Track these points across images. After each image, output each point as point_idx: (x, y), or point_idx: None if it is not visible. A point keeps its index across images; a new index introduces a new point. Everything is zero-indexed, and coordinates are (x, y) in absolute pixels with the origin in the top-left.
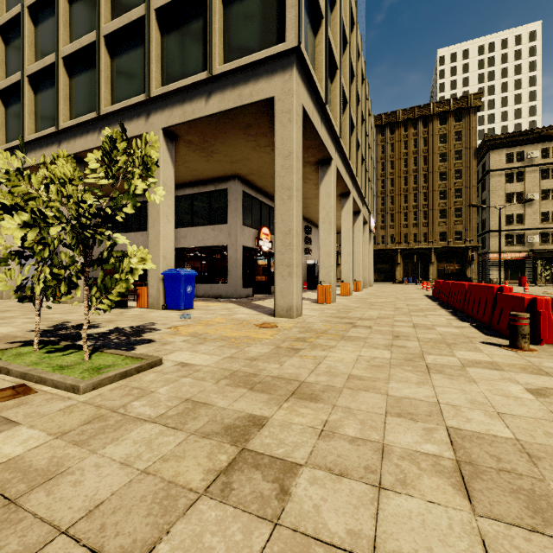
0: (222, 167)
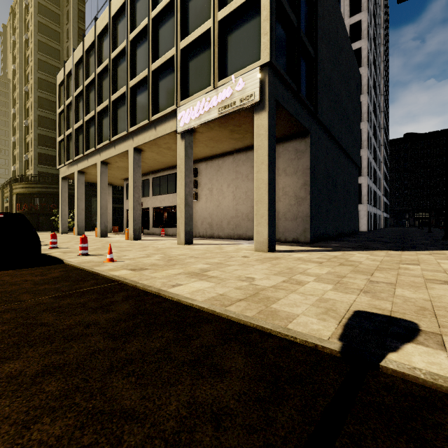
0: (119, 181)
